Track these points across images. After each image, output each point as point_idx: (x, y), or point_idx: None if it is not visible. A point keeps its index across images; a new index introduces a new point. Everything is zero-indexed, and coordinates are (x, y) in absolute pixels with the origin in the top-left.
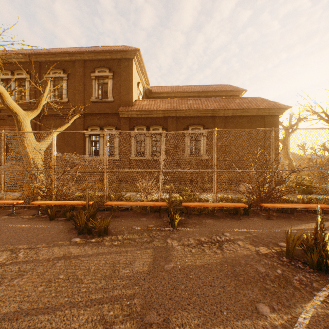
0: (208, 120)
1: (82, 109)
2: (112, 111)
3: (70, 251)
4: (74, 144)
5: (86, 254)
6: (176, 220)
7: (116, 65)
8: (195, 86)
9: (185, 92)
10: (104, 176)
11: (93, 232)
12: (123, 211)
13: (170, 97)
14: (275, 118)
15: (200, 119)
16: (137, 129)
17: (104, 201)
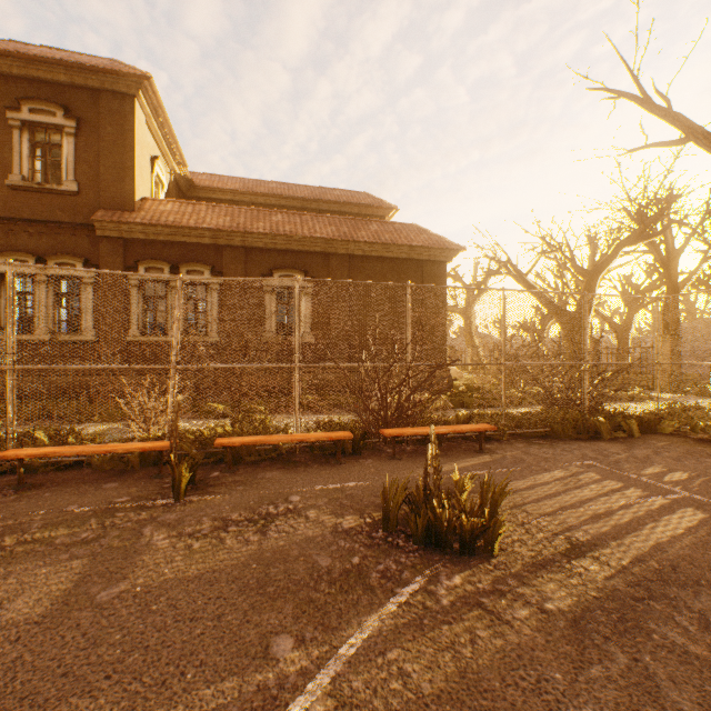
0: (317, 261)
1: None
2: (76, 218)
3: None
4: None
5: None
6: (183, 481)
7: (87, 102)
8: (298, 185)
9: (275, 196)
10: (6, 382)
11: None
12: (65, 470)
13: (241, 203)
14: (441, 267)
15: (299, 257)
16: (147, 269)
17: (4, 449)
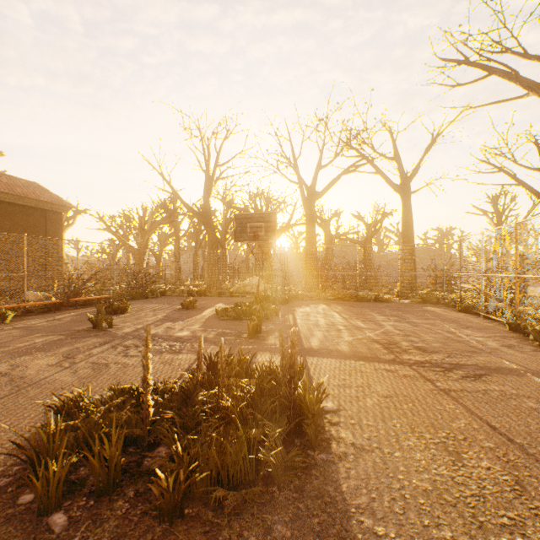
0: None
1: None
2: None
3: None
4: None
5: None
6: (9, 316)
7: None
8: None
9: None
10: None
11: None
12: None
13: None
14: (60, 215)
15: None
16: None
17: None
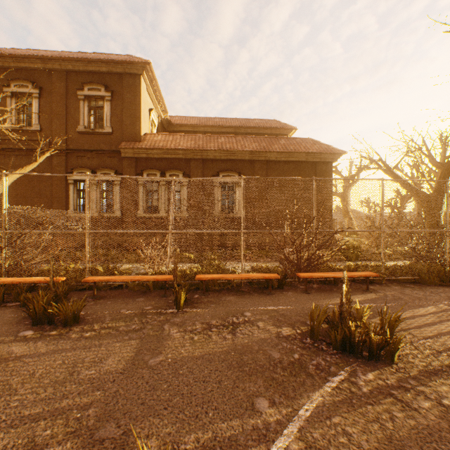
0: (246, 165)
1: (59, 143)
2: (111, 147)
3: (10, 351)
4: (51, 194)
5: (35, 353)
6: (182, 299)
7: (116, 81)
8: (232, 119)
9: (218, 126)
10: (86, 239)
11: (57, 321)
12: (114, 289)
13: (197, 132)
14: (328, 166)
15: (235, 163)
16: (147, 175)
17: (85, 276)
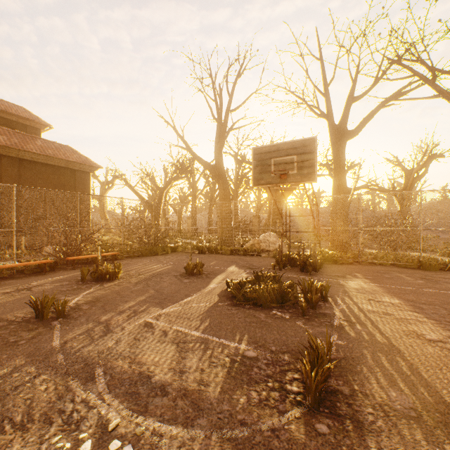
0: None
1: None
2: None
3: None
4: None
5: None
6: None
7: None
8: None
9: None
10: None
11: None
12: None
13: None
14: (88, 175)
15: None
16: None
17: None
